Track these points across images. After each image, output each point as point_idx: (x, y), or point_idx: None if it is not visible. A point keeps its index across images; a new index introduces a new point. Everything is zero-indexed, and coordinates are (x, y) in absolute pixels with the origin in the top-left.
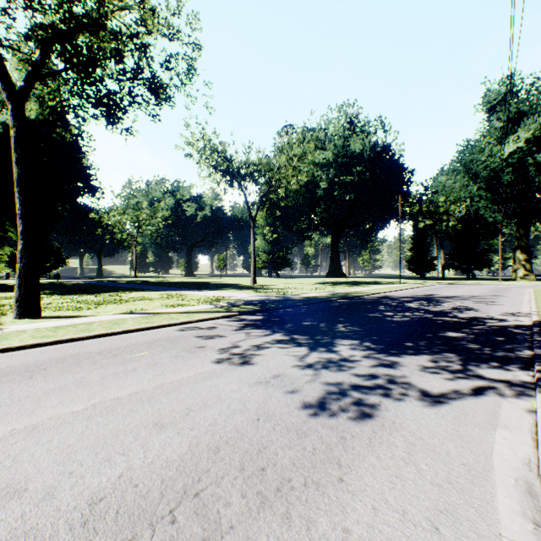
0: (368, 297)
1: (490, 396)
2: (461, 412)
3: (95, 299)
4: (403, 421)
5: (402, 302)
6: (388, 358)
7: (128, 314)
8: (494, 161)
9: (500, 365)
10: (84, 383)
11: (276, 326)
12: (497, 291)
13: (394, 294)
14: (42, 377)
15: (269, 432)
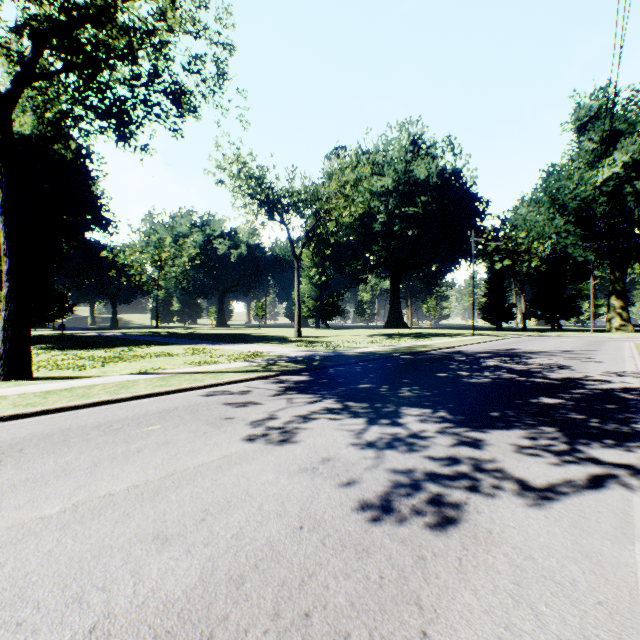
0: (437, 352)
1: (614, 490)
2: (581, 514)
3: (103, 355)
4: (503, 529)
5: (479, 358)
6: (470, 434)
7: (141, 374)
8: (585, 190)
9: (616, 443)
10: (69, 471)
11: (326, 390)
12: (591, 344)
13: (467, 349)
14: (14, 462)
15: (316, 549)
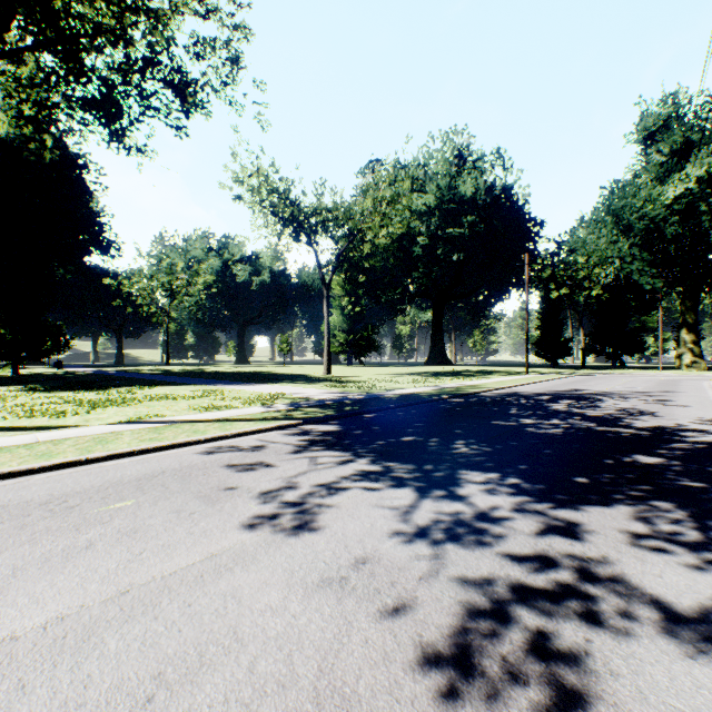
0: (490, 393)
1: None
2: None
3: (94, 398)
4: None
5: (541, 401)
6: (560, 514)
7: (130, 423)
8: (654, 208)
9: None
10: None
11: (360, 445)
12: (665, 384)
13: (525, 389)
14: None
15: None
